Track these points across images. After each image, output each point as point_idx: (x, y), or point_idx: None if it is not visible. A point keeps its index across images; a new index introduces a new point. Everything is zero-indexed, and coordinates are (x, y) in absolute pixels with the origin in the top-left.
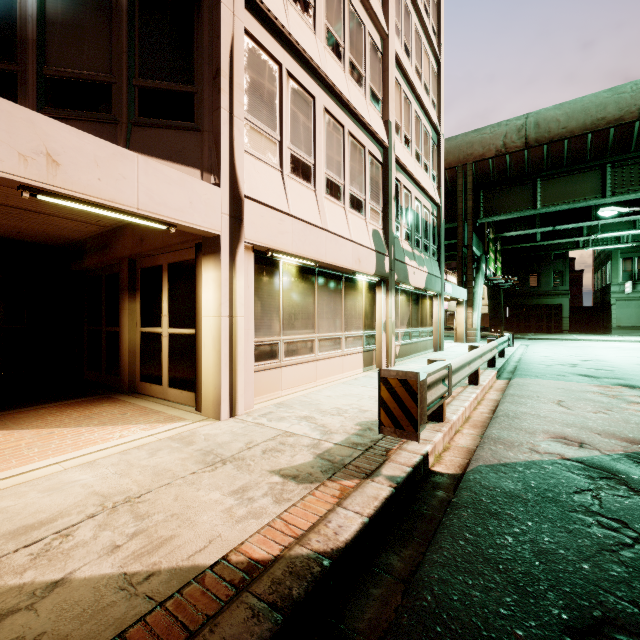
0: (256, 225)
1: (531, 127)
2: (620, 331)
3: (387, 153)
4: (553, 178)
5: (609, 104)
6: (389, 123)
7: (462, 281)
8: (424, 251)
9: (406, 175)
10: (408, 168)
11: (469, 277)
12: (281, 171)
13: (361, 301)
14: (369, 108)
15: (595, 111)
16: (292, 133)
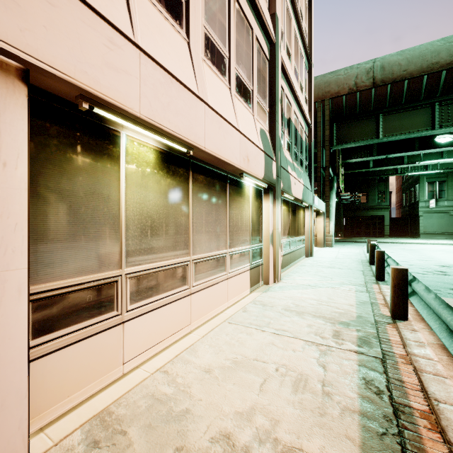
0: (26, 13)
1: (378, 70)
2: (426, 235)
3: (274, 49)
4: (392, 114)
5: (442, 51)
6: (276, 16)
7: (321, 196)
8: (300, 165)
9: (288, 86)
10: (290, 77)
11: (327, 193)
12: None
13: (248, 210)
14: None
15: (430, 57)
16: None
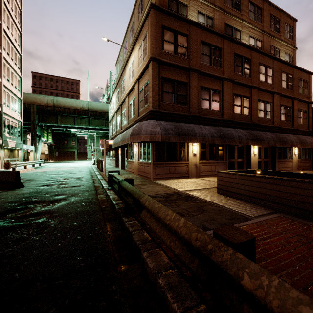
0: None
1: (55, 101)
2: (89, 159)
3: (1, 112)
4: (63, 116)
5: (74, 103)
6: (2, 105)
7: (33, 143)
8: (15, 136)
9: (8, 115)
10: (8, 114)
11: (35, 142)
12: None
13: None
14: None
15: (71, 103)
16: None
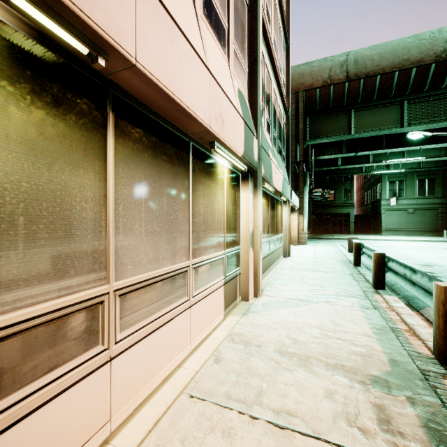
0: None
1: (351, 63)
2: (387, 232)
3: None
4: (364, 110)
5: (412, 48)
6: None
7: (295, 192)
8: (279, 153)
9: (267, 54)
10: (272, 42)
11: (301, 188)
12: None
13: (221, 200)
14: None
15: (402, 53)
16: None
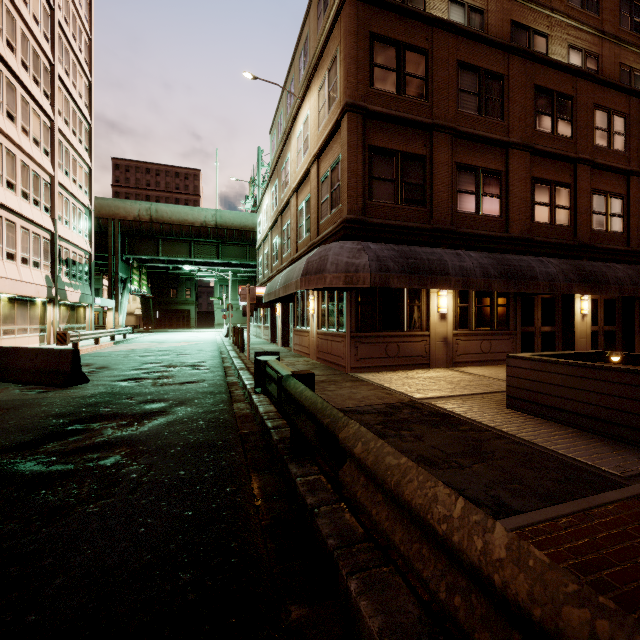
0: None
1: (154, 211)
2: (219, 326)
3: (54, 235)
4: (168, 241)
5: (189, 214)
6: (55, 220)
7: (112, 295)
8: (79, 280)
9: (66, 241)
10: (67, 239)
11: (117, 292)
12: (3, 260)
13: (38, 311)
14: (43, 216)
15: (184, 215)
16: (7, 243)
